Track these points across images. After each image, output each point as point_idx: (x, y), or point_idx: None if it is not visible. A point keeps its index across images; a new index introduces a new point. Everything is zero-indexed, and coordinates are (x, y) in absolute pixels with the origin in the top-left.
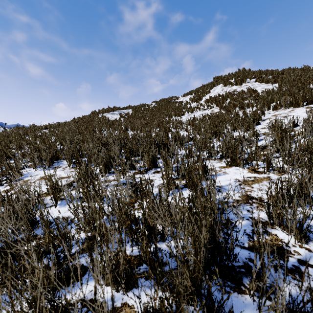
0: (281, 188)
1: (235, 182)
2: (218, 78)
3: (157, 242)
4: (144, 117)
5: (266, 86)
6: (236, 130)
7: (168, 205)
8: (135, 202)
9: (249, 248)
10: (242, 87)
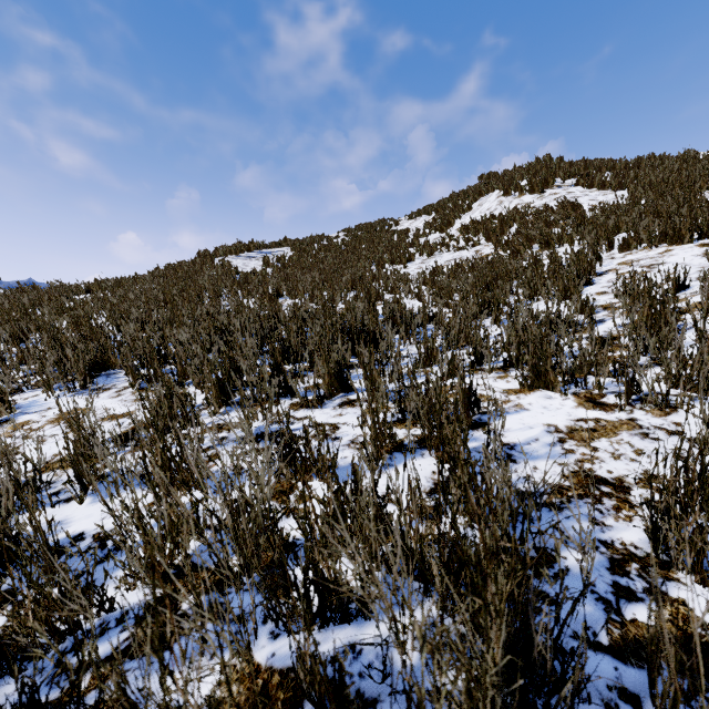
0: (687, 462)
1: (548, 434)
2: (490, 178)
3: (346, 659)
4: (319, 265)
5: (600, 195)
6: (538, 298)
7: (378, 515)
8: (291, 491)
9: (612, 648)
10: (545, 197)
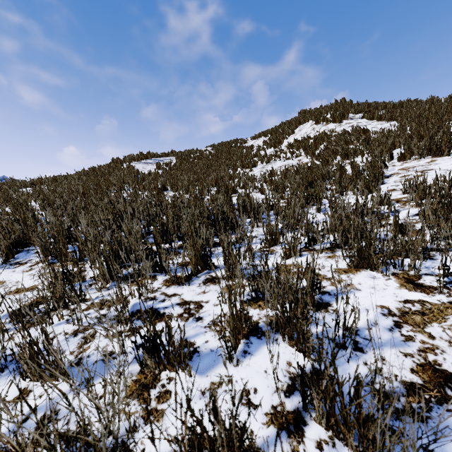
0: None
1: (384, 317)
2: (306, 113)
3: None
4: (193, 168)
5: (378, 124)
6: (346, 193)
7: None
8: (153, 384)
9: None
10: (343, 125)
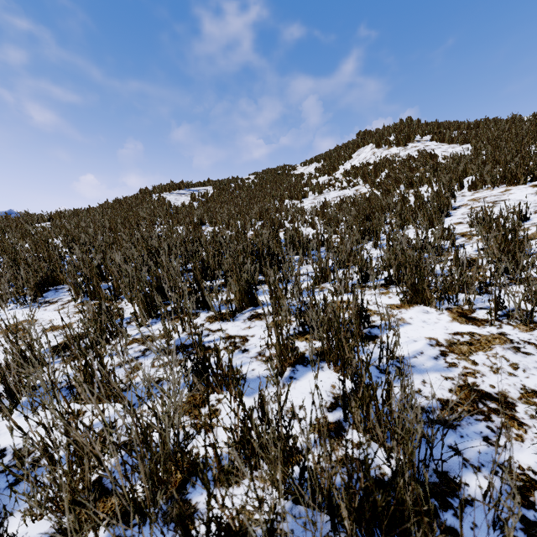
0: None
1: (431, 347)
2: (366, 135)
3: None
4: (234, 200)
5: (450, 148)
6: (407, 227)
7: (285, 450)
8: (203, 404)
9: None
10: (408, 149)
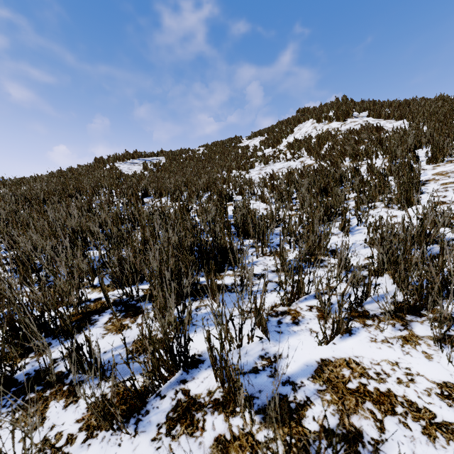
0: None
1: None
2: (305, 112)
3: None
4: (183, 170)
5: (387, 123)
6: (374, 205)
7: None
8: None
9: None
10: (347, 124)
